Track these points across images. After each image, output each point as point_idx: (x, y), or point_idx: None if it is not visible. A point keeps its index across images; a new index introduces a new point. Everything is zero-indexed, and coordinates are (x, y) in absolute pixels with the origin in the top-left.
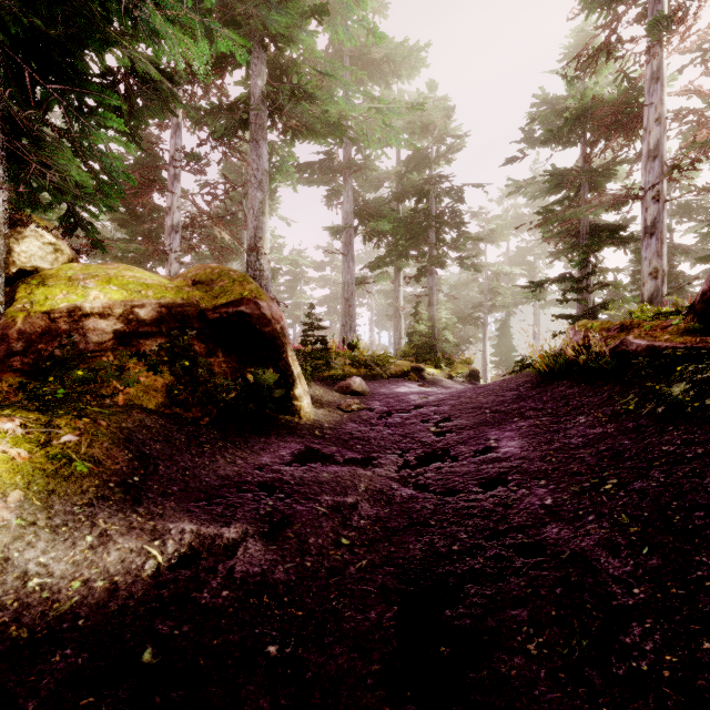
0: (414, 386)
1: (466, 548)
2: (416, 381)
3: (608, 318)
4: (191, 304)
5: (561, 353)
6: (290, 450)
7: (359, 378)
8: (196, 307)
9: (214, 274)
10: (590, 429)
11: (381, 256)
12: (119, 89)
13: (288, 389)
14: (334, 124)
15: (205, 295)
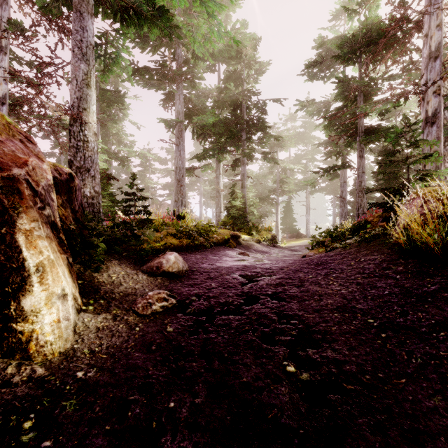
0: (235, 255)
1: None
2: (235, 247)
3: (354, 200)
4: None
5: (444, 224)
6: None
7: (175, 255)
8: None
9: None
10: None
11: (206, 149)
12: None
13: (6, 299)
14: (160, 9)
15: None
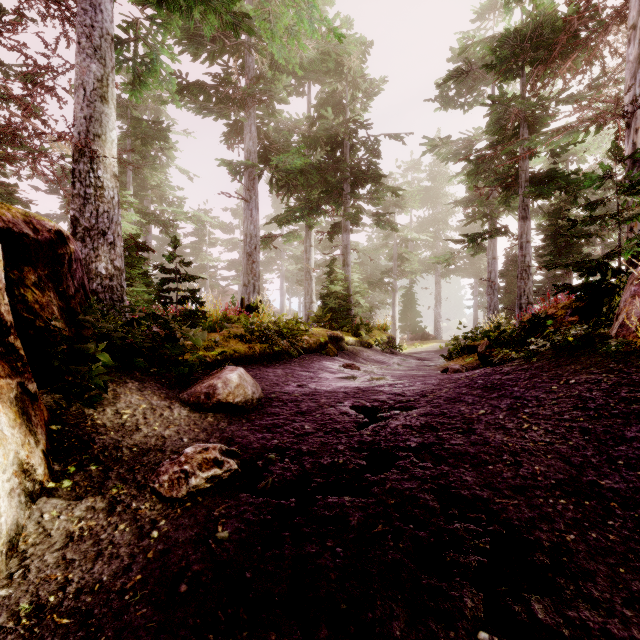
0: (338, 368)
1: None
2: (336, 355)
3: (505, 286)
4: None
5: None
6: None
7: (240, 372)
8: None
9: None
10: None
11: (290, 208)
12: None
13: None
14: None
15: None
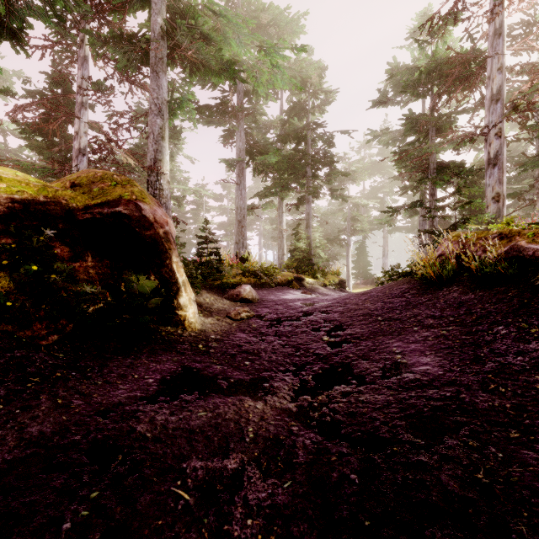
0: (298, 293)
1: None
2: (298, 288)
3: None
4: (57, 203)
5: (445, 260)
6: (160, 375)
7: (249, 286)
8: (64, 206)
9: (96, 177)
10: (524, 344)
11: (268, 187)
12: None
13: (172, 298)
14: (227, 62)
15: (78, 195)
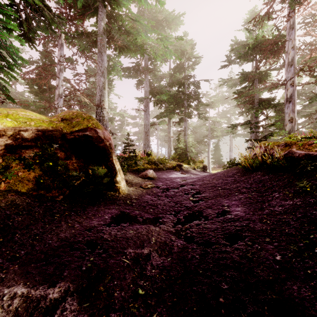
0: (178, 174)
1: (229, 301)
2: (179, 171)
3: None
4: (57, 130)
5: (256, 157)
6: (111, 215)
7: (152, 170)
8: (60, 132)
9: (73, 115)
10: (284, 201)
11: (162, 112)
12: (21, 14)
13: (113, 177)
14: (139, 46)
15: (67, 126)
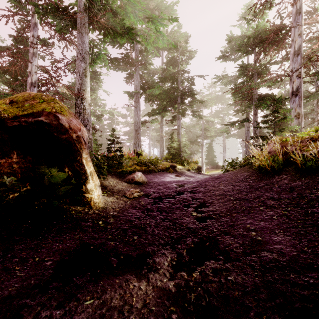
0: (173, 176)
1: None
2: (173, 172)
3: None
4: None
5: (275, 156)
6: (60, 256)
7: (140, 173)
8: None
9: (29, 97)
10: None
11: (154, 109)
12: None
13: (81, 185)
14: (127, 28)
15: (11, 108)
